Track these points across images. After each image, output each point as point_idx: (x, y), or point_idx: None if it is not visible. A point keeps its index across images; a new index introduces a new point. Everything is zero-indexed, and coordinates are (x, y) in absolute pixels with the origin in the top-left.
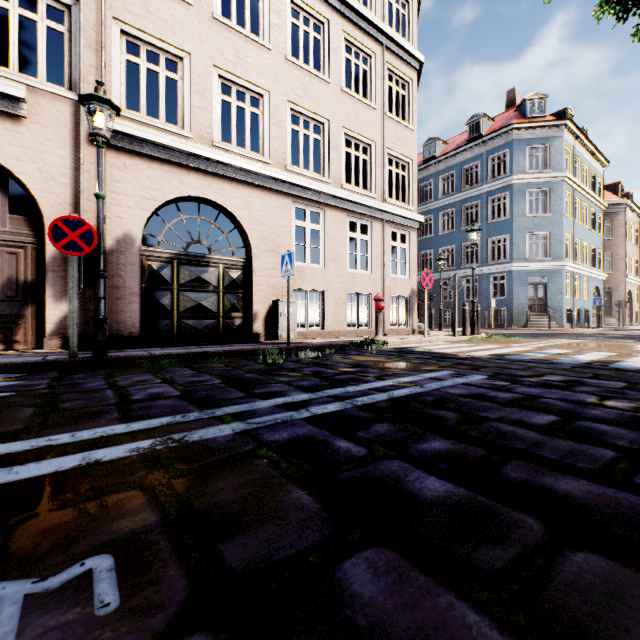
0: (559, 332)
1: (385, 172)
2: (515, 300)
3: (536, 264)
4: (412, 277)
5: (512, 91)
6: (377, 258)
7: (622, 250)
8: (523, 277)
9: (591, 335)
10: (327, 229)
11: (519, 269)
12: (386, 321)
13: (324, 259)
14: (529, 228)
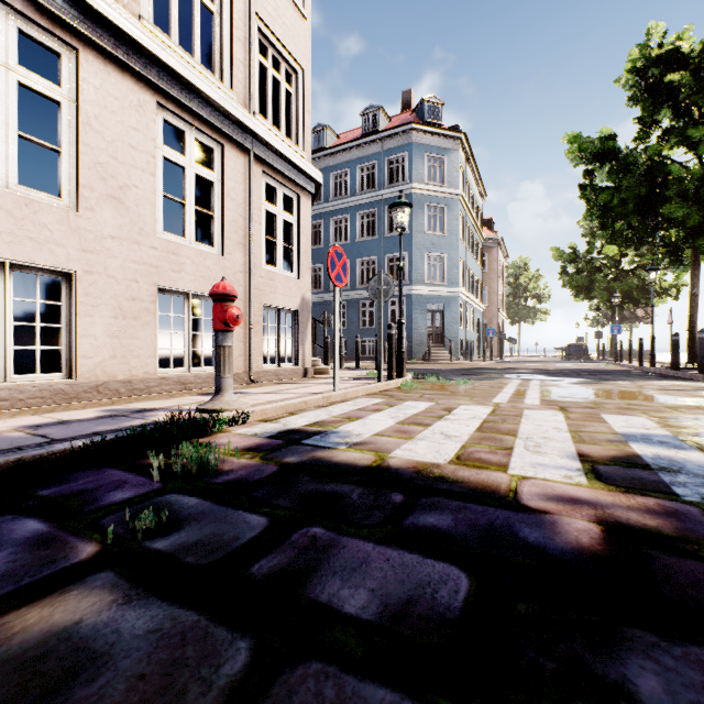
0: (469, 366)
1: (253, 59)
2: (415, 329)
3: (435, 289)
4: (303, 277)
5: (408, 92)
6: (236, 225)
7: (495, 284)
8: (422, 303)
9: (513, 371)
10: (88, 107)
11: (419, 293)
12: (255, 354)
13: (77, 186)
14: (428, 247)
